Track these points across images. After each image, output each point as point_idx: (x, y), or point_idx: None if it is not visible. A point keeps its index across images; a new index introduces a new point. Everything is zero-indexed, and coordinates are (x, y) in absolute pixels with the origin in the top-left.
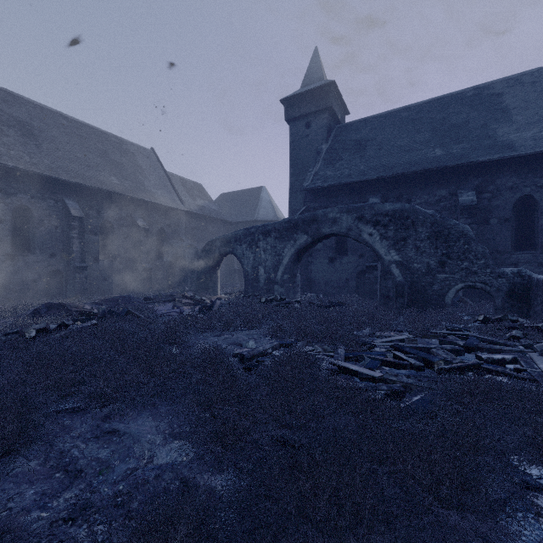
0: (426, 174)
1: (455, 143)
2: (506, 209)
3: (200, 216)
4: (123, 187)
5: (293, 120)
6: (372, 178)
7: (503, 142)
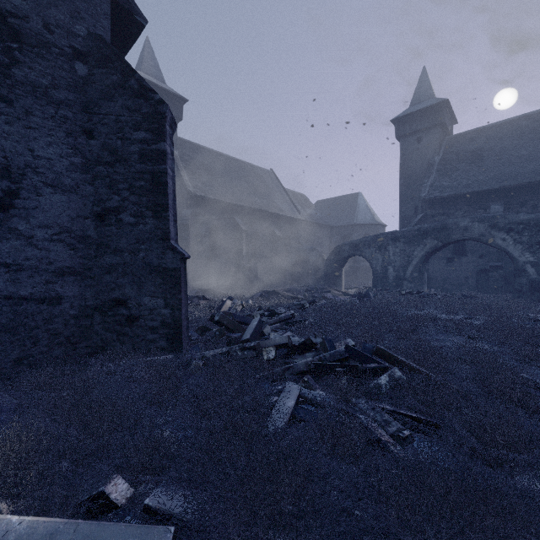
0: None
1: None
2: None
3: (311, 223)
4: (263, 204)
5: (404, 136)
6: (495, 188)
7: None
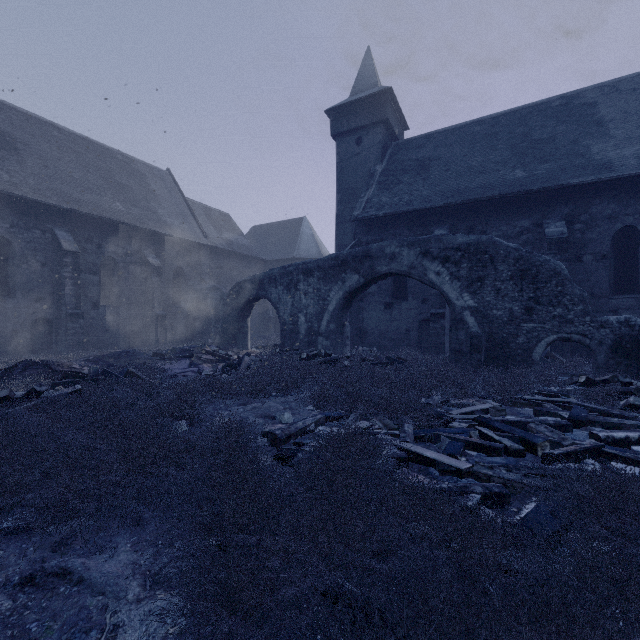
0: (504, 200)
1: (539, 163)
2: (603, 244)
3: (227, 253)
4: (130, 215)
5: (341, 135)
6: (439, 205)
7: (599, 161)
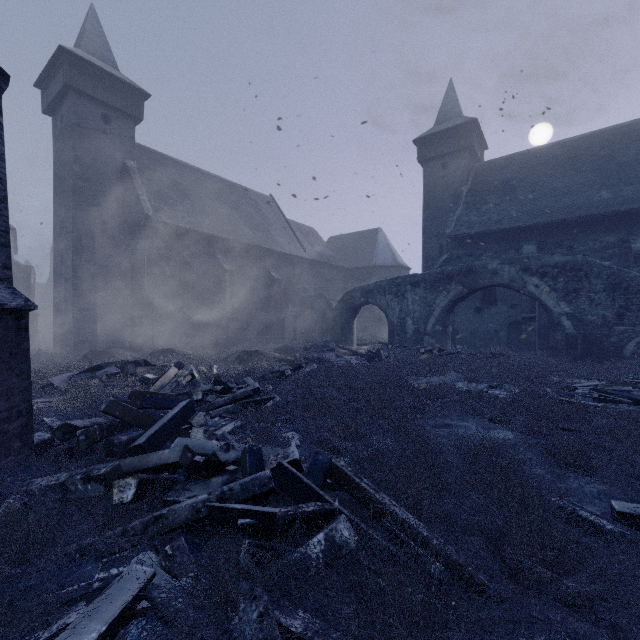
0: (591, 219)
1: (624, 185)
2: None
3: (320, 264)
4: (257, 238)
5: (427, 160)
6: (528, 225)
7: None
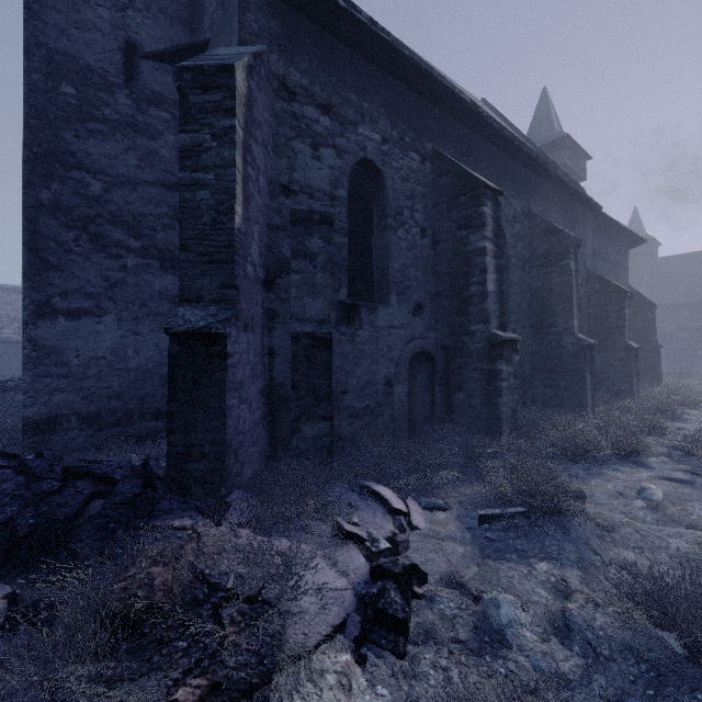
0: None
1: None
2: None
3: None
4: None
5: None
6: (684, 302)
7: None
